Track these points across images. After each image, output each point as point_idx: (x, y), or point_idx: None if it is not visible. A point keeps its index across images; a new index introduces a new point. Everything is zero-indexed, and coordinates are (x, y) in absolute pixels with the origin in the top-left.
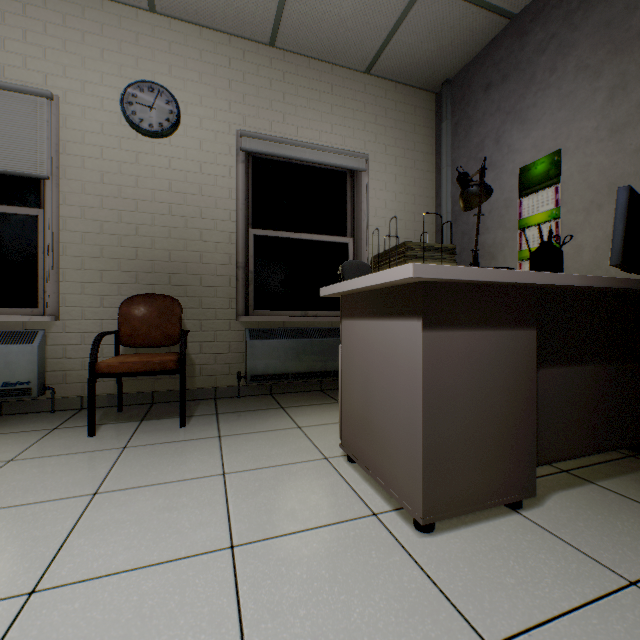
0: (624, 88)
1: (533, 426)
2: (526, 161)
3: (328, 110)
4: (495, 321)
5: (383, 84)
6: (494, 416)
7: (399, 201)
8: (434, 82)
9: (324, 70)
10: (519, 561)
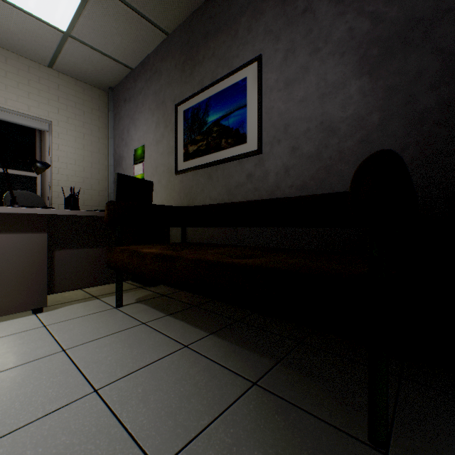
0: (159, 125)
1: (46, 275)
2: (136, 146)
3: (14, 85)
4: (16, 230)
5: (66, 78)
6: (15, 272)
7: (79, 154)
8: (103, 86)
9: (10, 57)
10: (2, 329)
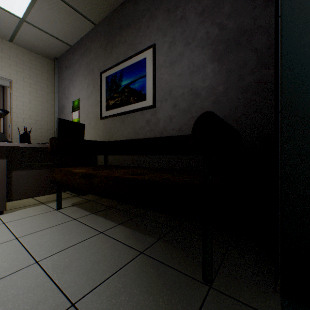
0: (90, 85)
1: (5, 188)
2: (74, 99)
3: None
4: None
5: (22, 49)
6: None
7: (33, 103)
8: (50, 56)
9: None
10: None
